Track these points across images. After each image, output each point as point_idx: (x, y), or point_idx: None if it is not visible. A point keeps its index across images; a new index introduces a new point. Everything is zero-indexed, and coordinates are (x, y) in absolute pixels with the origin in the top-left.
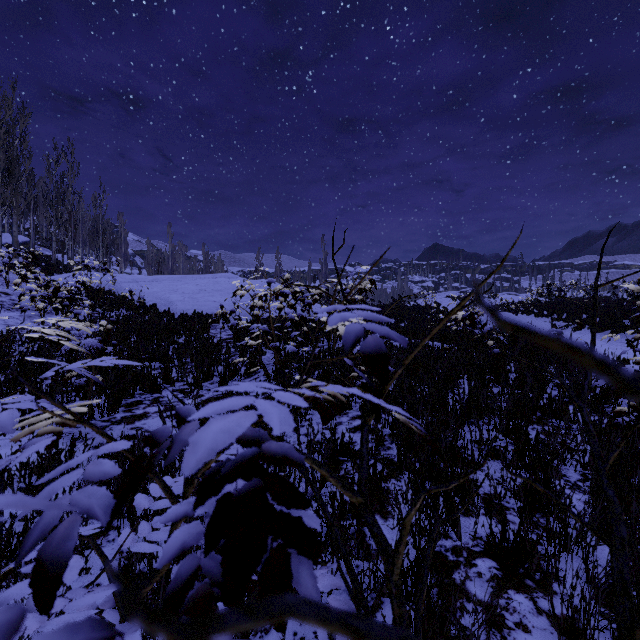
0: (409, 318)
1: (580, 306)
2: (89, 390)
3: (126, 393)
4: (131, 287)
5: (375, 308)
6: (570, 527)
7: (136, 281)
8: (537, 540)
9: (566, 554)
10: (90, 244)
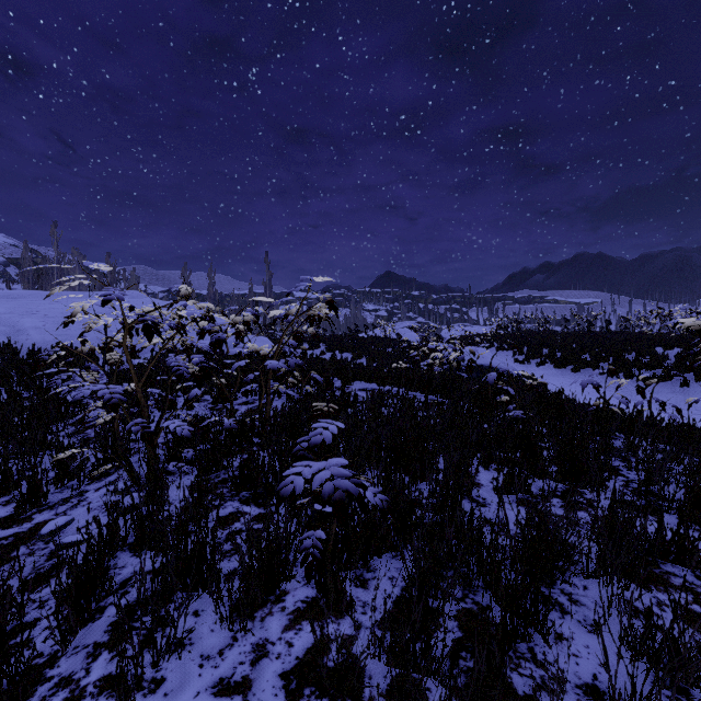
0: (369, 352)
1: (539, 339)
2: None
3: None
4: None
5: None
6: None
7: None
8: None
9: None
10: None
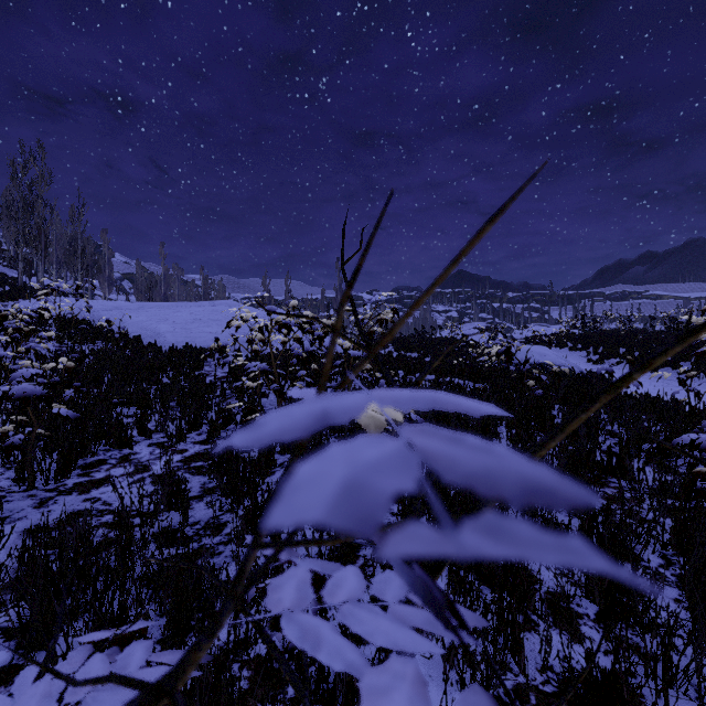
0: (434, 352)
1: (617, 339)
2: (28, 450)
3: (85, 450)
4: (112, 315)
5: (480, 405)
6: (674, 652)
7: (119, 308)
8: (640, 685)
9: (670, 692)
10: (67, 265)
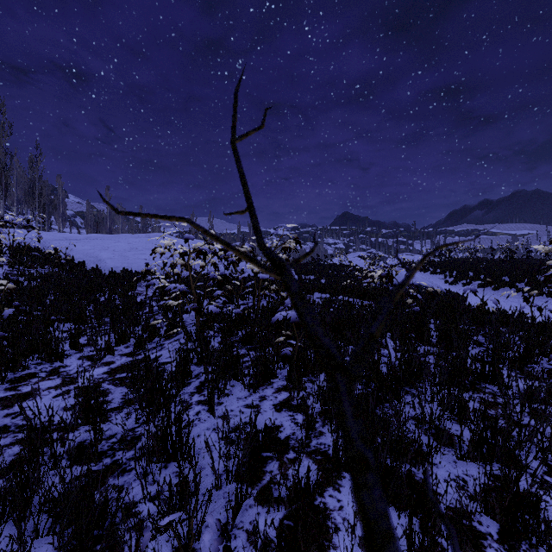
0: (327, 275)
1: (467, 265)
2: None
3: (16, 365)
4: (61, 245)
5: None
6: None
7: (67, 239)
8: None
9: None
10: (27, 204)
